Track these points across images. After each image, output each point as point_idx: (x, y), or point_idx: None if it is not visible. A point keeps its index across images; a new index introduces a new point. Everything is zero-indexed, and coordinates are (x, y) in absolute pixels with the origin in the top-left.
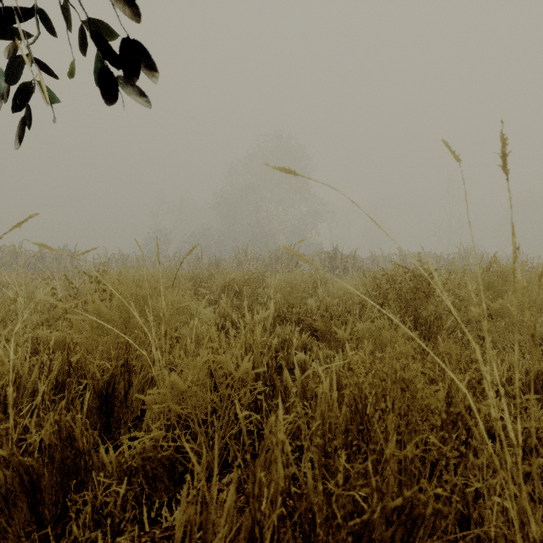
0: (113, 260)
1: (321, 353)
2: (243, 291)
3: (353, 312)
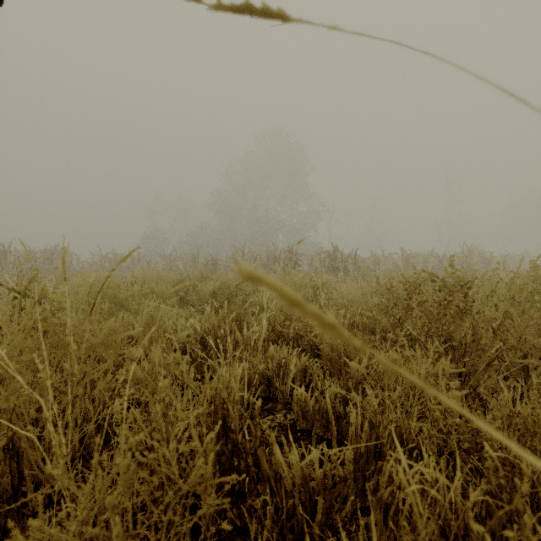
0: (106, 260)
1: (327, 393)
2: (234, 297)
3: (361, 324)
